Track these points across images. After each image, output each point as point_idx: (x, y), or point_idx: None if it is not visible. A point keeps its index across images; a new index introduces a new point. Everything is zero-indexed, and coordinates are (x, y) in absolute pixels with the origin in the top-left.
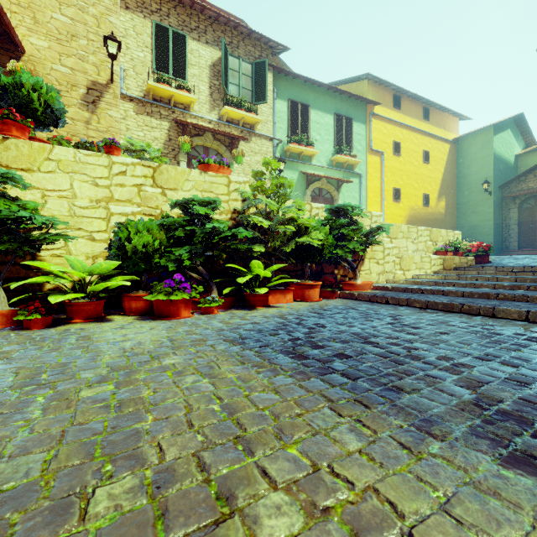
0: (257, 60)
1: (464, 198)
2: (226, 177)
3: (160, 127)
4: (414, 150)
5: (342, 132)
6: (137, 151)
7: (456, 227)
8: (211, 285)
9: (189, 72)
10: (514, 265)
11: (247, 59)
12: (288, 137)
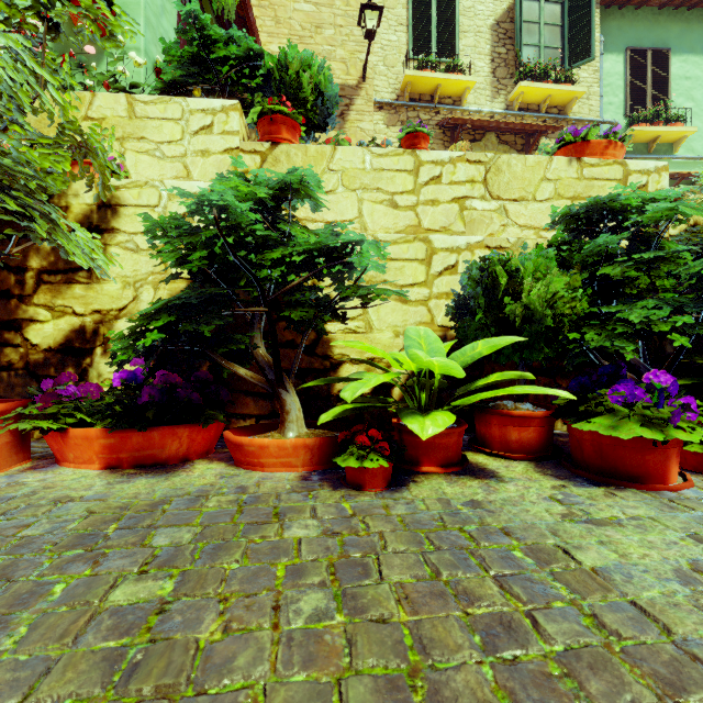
0: None
1: None
2: (620, 164)
3: None
4: None
5: None
6: None
7: None
8: None
9: (459, 45)
10: None
11: None
12: (624, 116)
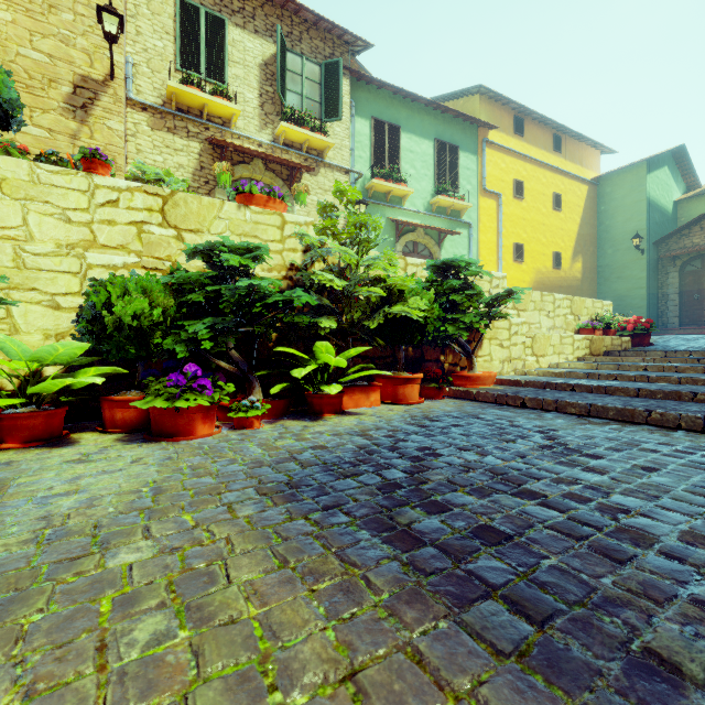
0: (327, 60)
1: (607, 258)
2: (279, 215)
3: (187, 150)
4: (541, 192)
5: (445, 166)
6: (151, 182)
7: (596, 298)
8: (252, 381)
9: (229, 72)
10: (688, 349)
11: (314, 57)
12: (370, 170)
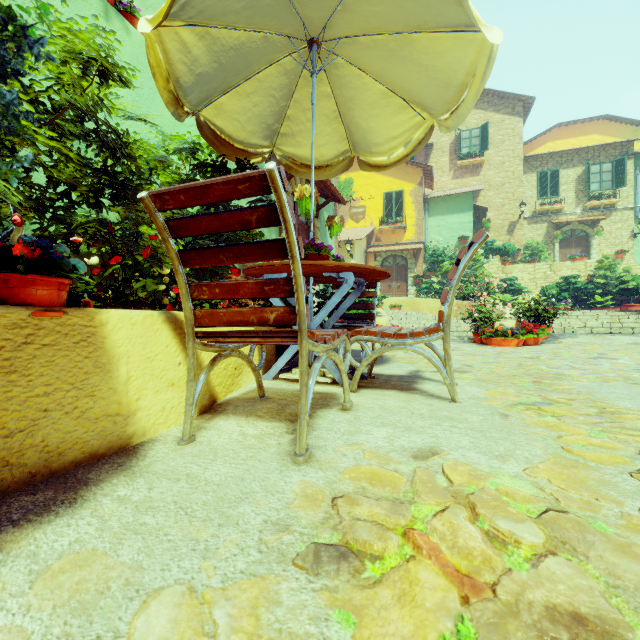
0: (616, 159)
1: None
2: (584, 261)
3: (542, 228)
4: None
5: None
6: (530, 246)
7: None
8: (576, 305)
9: (560, 190)
10: None
11: (608, 160)
12: None
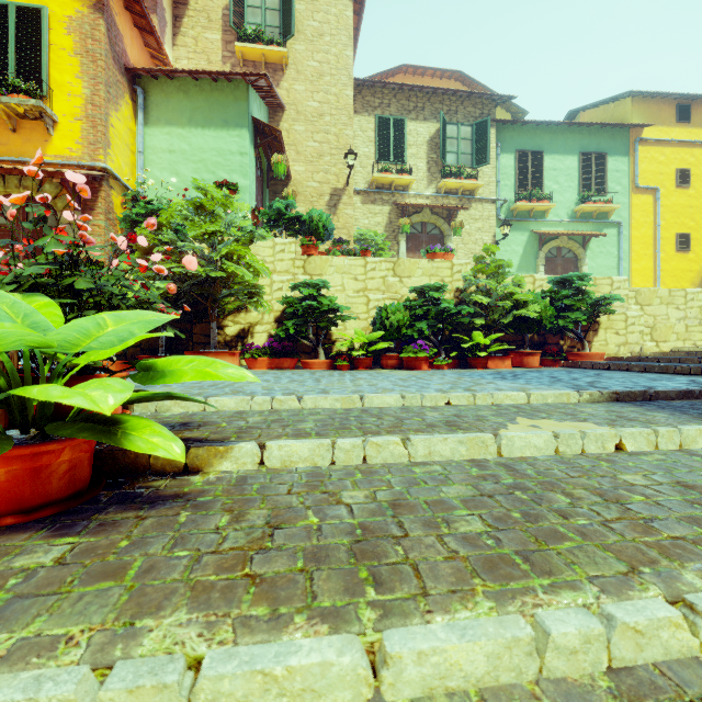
0: (477, 121)
1: None
2: (450, 261)
3: (382, 212)
4: None
5: (591, 174)
6: (365, 239)
7: None
8: (440, 351)
9: (407, 153)
10: None
11: (467, 121)
12: (515, 194)
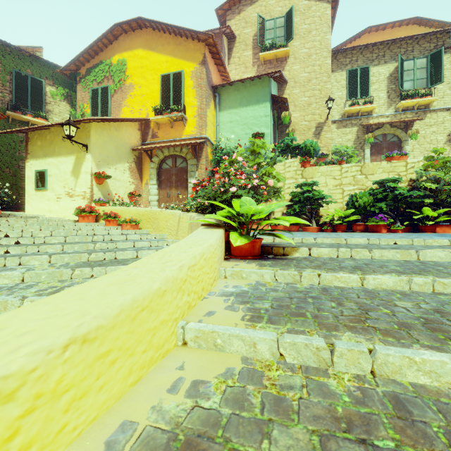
0: (431, 52)
1: None
2: (404, 161)
3: (351, 132)
4: None
5: None
6: (339, 151)
7: None
8: (396, 221)
9: (371, 89)
10: None
11: (422, 55)
12: None
